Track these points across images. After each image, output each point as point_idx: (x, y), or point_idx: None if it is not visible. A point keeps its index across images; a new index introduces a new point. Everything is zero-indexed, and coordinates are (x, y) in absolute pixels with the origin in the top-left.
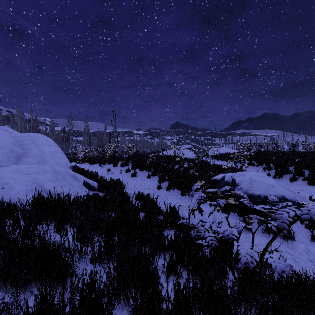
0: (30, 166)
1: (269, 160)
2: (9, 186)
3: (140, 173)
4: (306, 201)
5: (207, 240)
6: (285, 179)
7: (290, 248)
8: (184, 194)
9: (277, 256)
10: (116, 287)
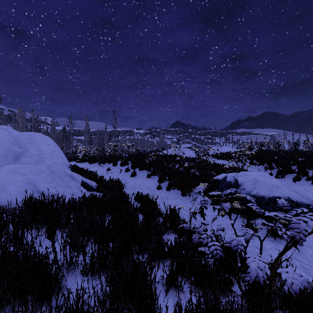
0: (25, 166)
1: (271, 159)
2: (1, 187)
3: (139, 172)
4: (312, 202)
5: (211, 250)
6: (288, 179)
7: (298, 253)
8: (185, 195)
9: (292, 270)
10: (106, 310)
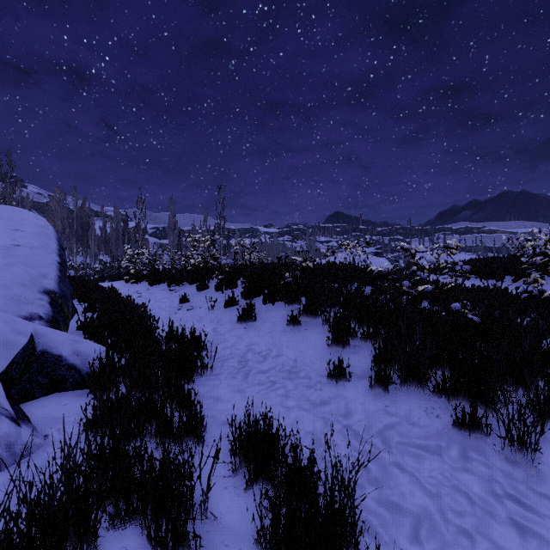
0: None
1: None
2: None
3: (264, 309)
4: None
5: None
6: None
7: None
8: (479, 430)
9: None
10: None
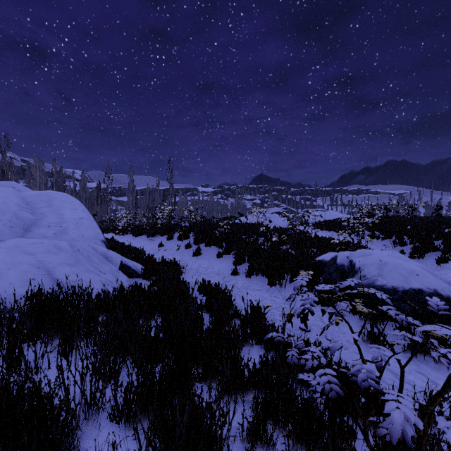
0: (35, 241)
1: (402, 231)
2: None
3: (206, 249)
4: None
5: (321, 383)
6: (428, 260)
7: None
8: (274, 284)
9: None
10: None
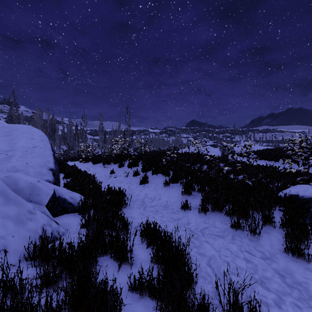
0: None
1: None
2: None
3: (152, 177)
4: None
5: None
6: None
7: None
8: (240, 228)
9: None
10: None
